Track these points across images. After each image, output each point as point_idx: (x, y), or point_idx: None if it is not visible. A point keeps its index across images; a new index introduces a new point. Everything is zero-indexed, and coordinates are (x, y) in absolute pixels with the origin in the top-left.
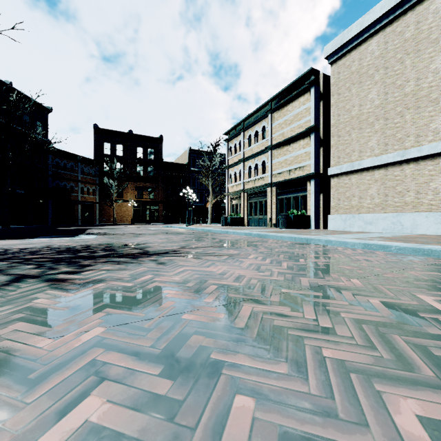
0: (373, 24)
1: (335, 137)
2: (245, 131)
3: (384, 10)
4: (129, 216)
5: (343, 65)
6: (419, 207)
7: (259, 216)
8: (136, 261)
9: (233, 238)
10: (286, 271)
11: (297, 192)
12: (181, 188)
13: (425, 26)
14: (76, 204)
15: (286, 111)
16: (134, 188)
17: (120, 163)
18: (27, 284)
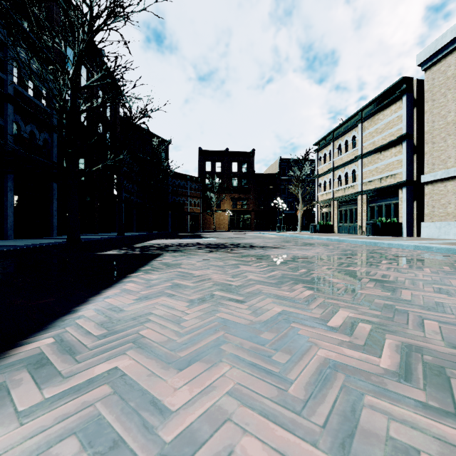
0: None
1: (429, 144)
2: (335, 141)
3: None
4: (226, 224)
5: (438, 71)
6: None
7: (349, 224)
8: (252, 249)
9: (315, 241)
10: (331, 254)
11: (389, 200)
12: (271, 197)
13: None
14: (187, 214)
15: (377, 120)
16: (230, 199)
17: (218, 178)
18: (218, 252)
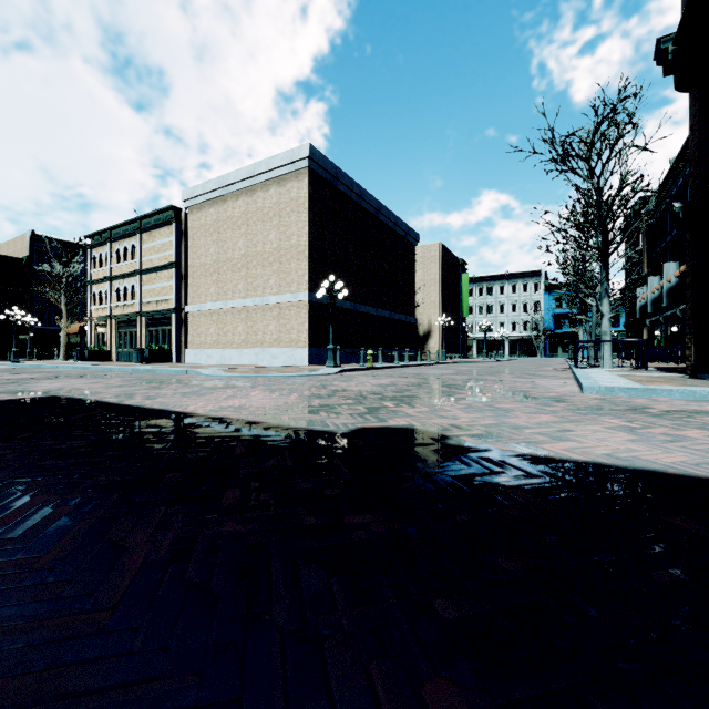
0: (212, 192)
1: (191, 278)
2: (113, 242)
3: (216, 187)
4: None
5: (196, 215)
6: (234, 345)
7: (129, 350)
8: None
9: (52, 370)
10: (36, 377)
11: (165, 325)
12: (12, 299)
13: (236, 213)
14: None
15: (154, 237)
16: None
17: None
18: None
